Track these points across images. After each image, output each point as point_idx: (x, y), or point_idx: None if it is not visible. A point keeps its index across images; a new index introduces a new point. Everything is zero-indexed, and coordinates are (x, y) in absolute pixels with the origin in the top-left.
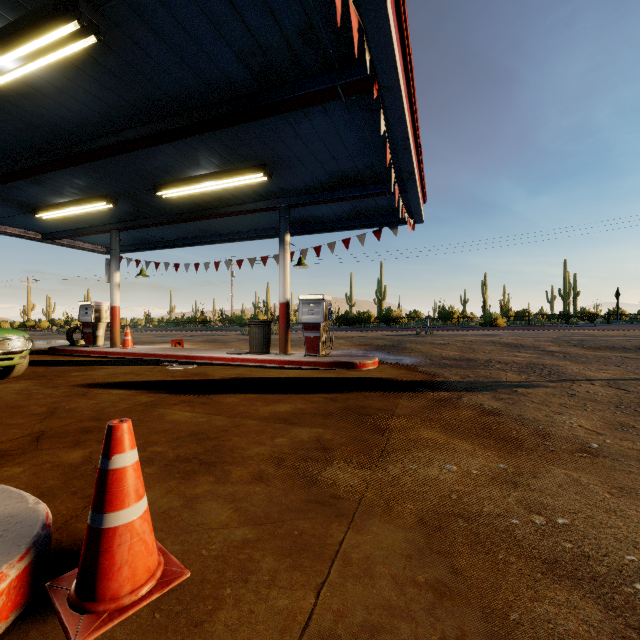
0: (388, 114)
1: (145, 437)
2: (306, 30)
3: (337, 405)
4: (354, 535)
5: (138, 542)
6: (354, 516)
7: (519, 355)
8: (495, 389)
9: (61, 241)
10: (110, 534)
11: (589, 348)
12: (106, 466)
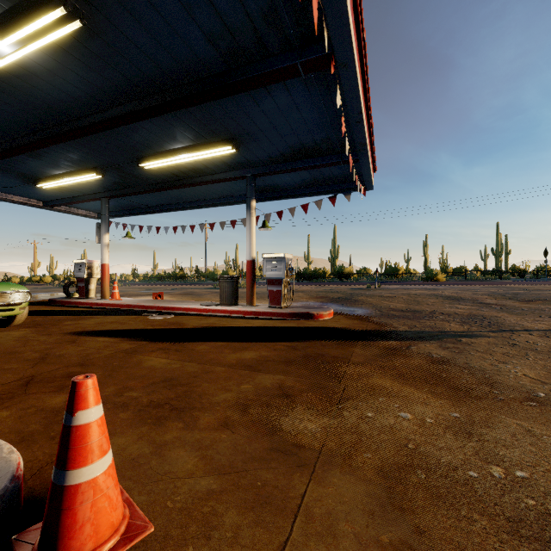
0: (343, 89)
1: (123, 382)
2: (269, 12)
3: (297, 353)
4: (316, 487)
5: (101, 498)
6: (315, 466)
7: (460, 307)
8: (441, 338)
9: (59, 208)
10: (72, 491)
11: (523, 301)
12: (69, 422)
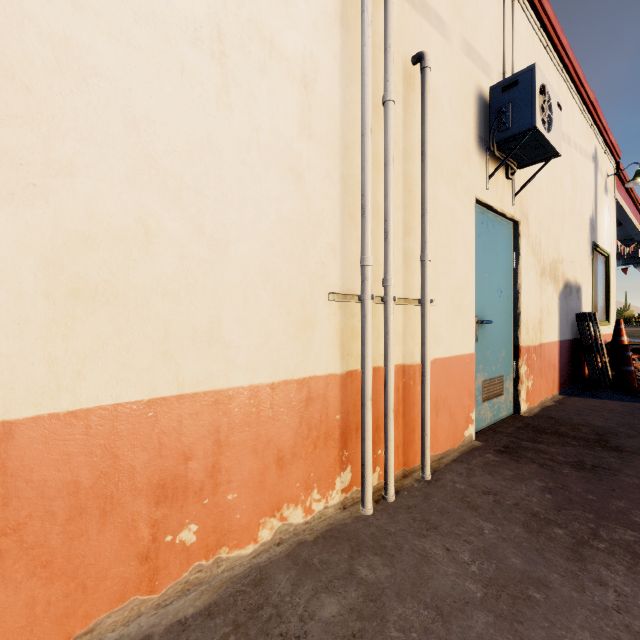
0: None
1: None
2: None
3: None
4: None
5: None
6: None
7: None
8: None
9: None
10: None
11: None
12: None
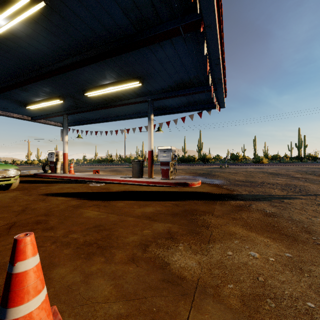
0: (208, 43)
1: (69, 227)
2: None
3: (179, 208)
4: (195, 314)
5: None
6: (194, 295)
7: (279, 179)
8: (270, 200)
9: (40, 121)
10: None
11: (319, 175)
12: (11, 271)
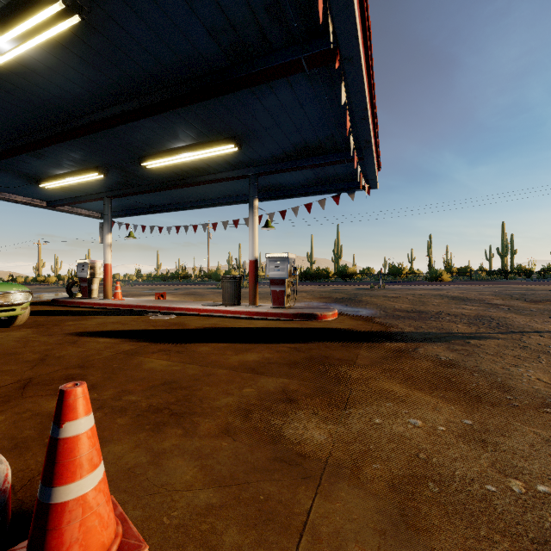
0: (348, 85)
1: (122, 385)
2: (272, 4)
3: (301, 355)
4: (322, 502)
5: (91, 517)
6: (321, 478)
7: (466, 308)
8: (448, 340)
9: (62, 208)
10: (59, 510)
11: (531, 301)
12: (56, 435)
